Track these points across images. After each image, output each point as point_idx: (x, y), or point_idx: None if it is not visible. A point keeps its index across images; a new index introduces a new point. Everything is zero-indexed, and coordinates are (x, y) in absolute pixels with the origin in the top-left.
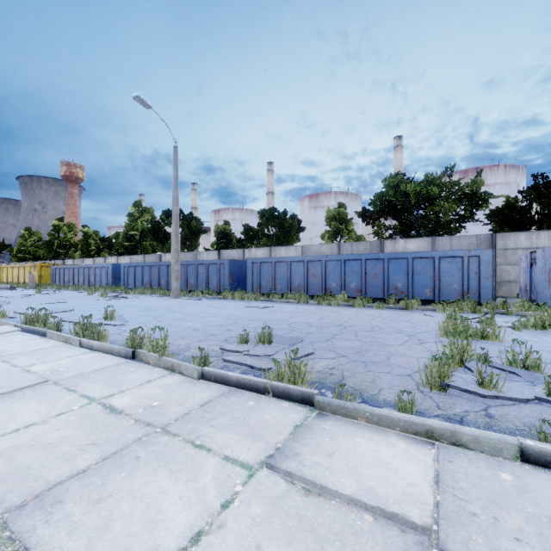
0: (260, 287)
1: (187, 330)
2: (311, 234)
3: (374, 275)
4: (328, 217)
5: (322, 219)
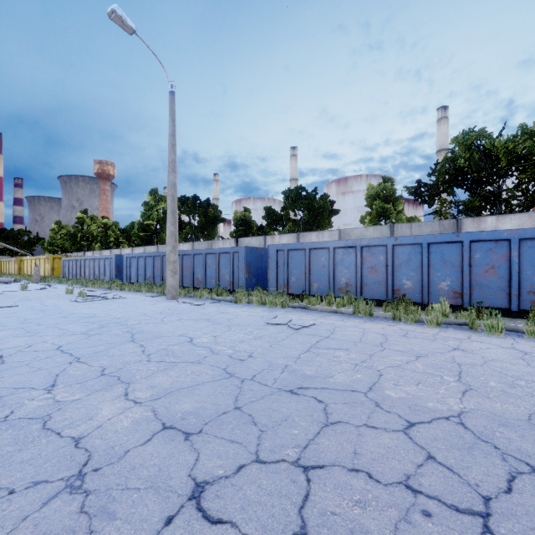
0: (288, 284)
1: (42, 482)
2: (338, 222)
3: (489, 267)
4: (370, 195)
5: (351, 205)
